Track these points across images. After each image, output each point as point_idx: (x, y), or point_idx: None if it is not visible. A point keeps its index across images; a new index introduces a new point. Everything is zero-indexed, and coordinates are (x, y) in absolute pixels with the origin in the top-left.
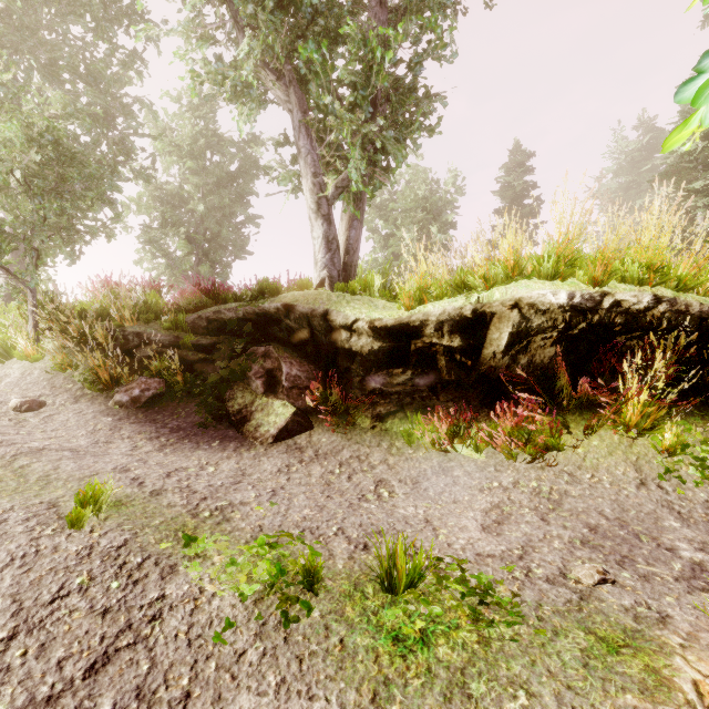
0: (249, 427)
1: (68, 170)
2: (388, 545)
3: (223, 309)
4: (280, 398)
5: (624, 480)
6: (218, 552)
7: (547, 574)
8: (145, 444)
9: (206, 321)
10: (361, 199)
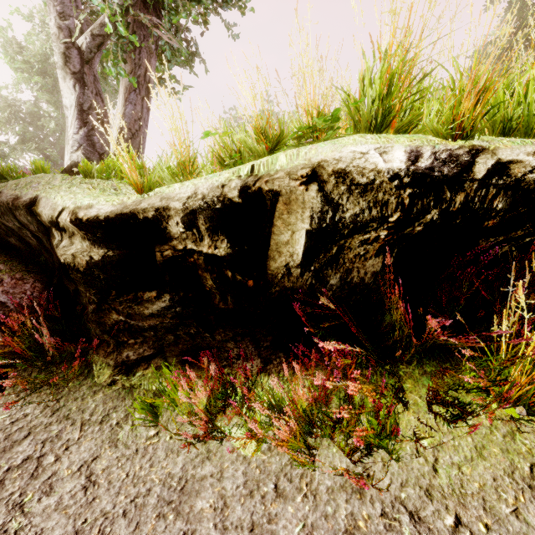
0: None
1: None
2: None
3: None
4: None
5: None
6: None
7: None
8: None
9: None
10: (140, 65)
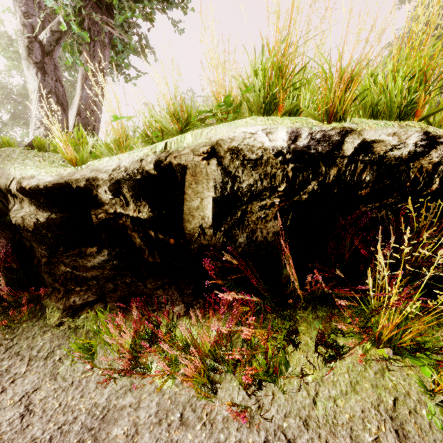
0: None
1: None
2: None
3: None
4: None
5: None
6: None
7: None
8: None
9: None
10: (94, 56)
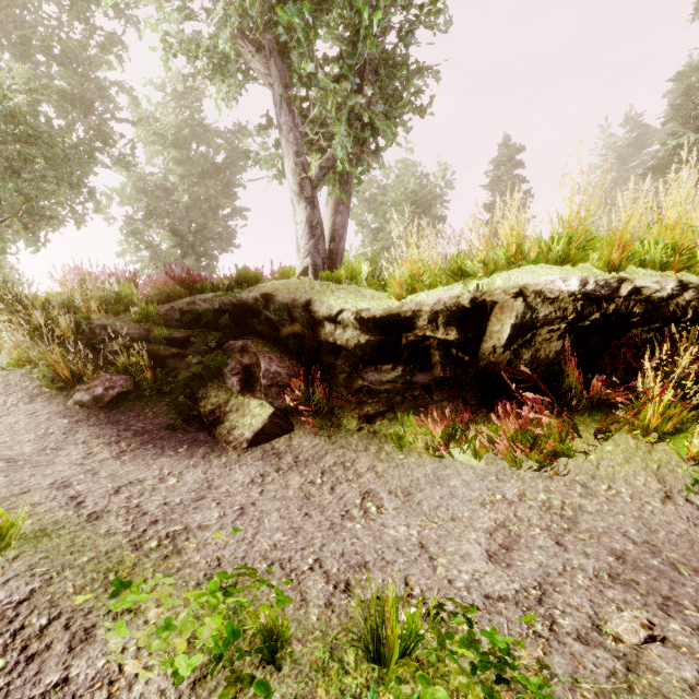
0: (222, 429)
1: (25, 146)
2: (374, 596)
3: (197, 300)
4: (258, 397)
5: (646, 492)
6: (157, 602)
7: (577, 627)
8: (102, 451)
9: (179, 313)
10: (348, 182)
